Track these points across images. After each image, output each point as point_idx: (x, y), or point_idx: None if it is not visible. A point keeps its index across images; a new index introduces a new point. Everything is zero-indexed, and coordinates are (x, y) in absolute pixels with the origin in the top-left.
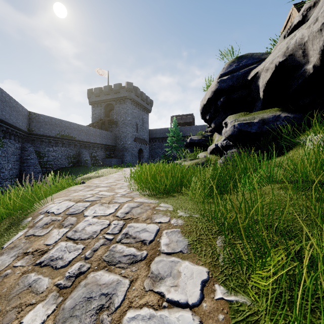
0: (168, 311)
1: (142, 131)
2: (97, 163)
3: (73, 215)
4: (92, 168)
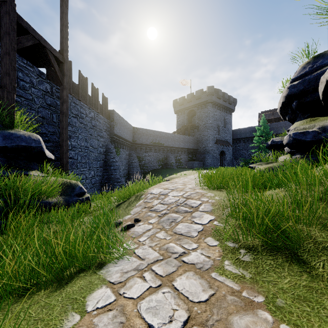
0: (194, 224)
1: (224, 132)
2: (181, 165)
3: (163, 195)
4: (176, 170)
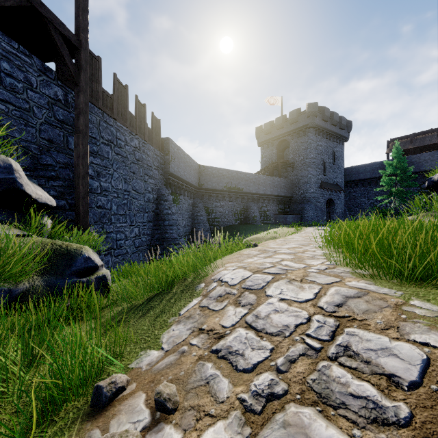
0: None
1: (332, 172)
2: (267, 220)
3: (251, 291)
4: (262, 227)
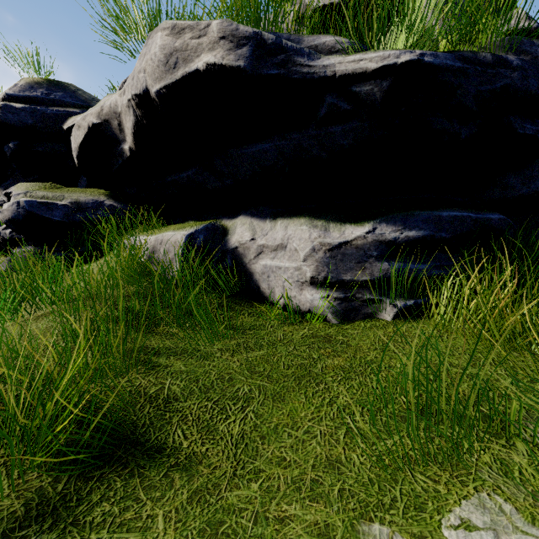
0: None
1: None
2: None
3: None
4: None
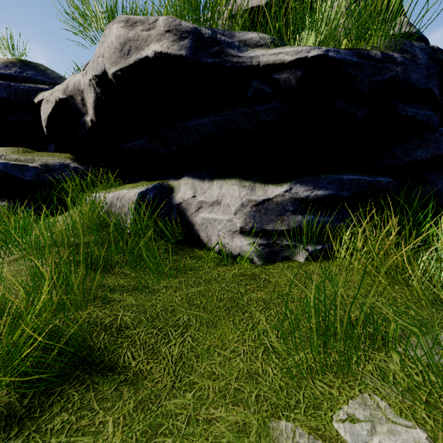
0: None
1: None
2: None
3: None
4: None
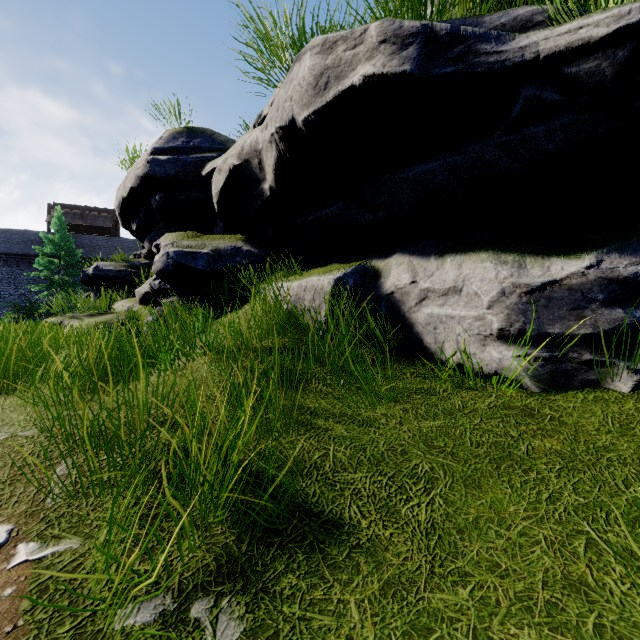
0: None
1: None
2: None
3: None
4: None
